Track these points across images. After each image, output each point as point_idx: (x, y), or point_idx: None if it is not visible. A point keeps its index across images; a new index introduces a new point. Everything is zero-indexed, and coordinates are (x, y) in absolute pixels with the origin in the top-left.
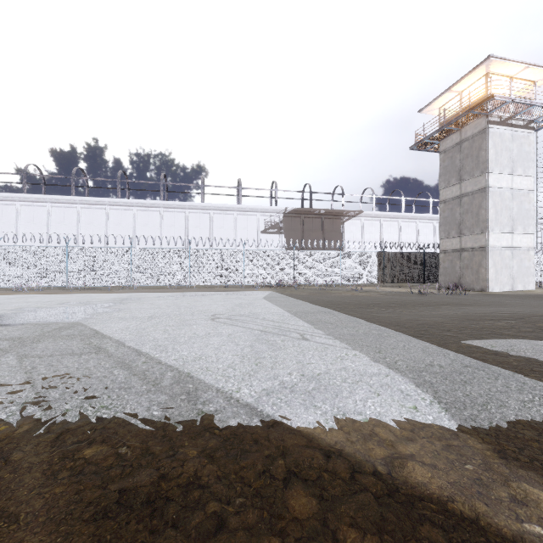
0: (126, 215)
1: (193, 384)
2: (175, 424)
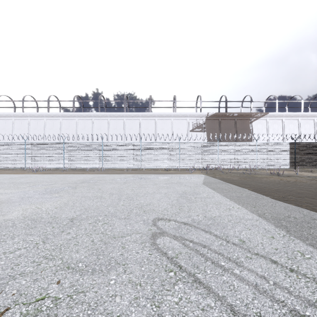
0: (104, 122)
1: None
2: None
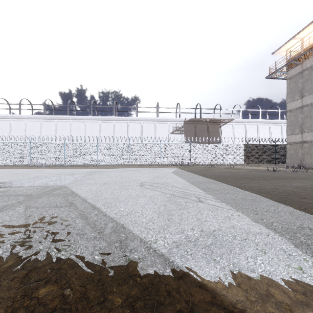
0: (95, 125)
1: (124, 234)
2: (108, 269)
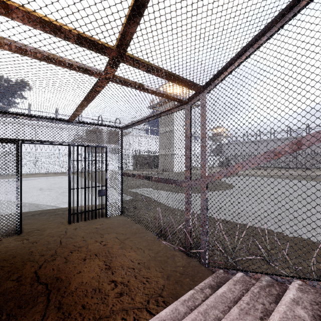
0: None
1: (36, 204)
2: (33, 210)
